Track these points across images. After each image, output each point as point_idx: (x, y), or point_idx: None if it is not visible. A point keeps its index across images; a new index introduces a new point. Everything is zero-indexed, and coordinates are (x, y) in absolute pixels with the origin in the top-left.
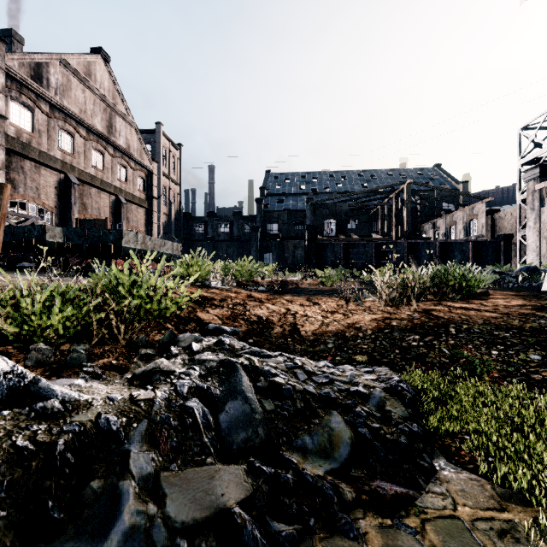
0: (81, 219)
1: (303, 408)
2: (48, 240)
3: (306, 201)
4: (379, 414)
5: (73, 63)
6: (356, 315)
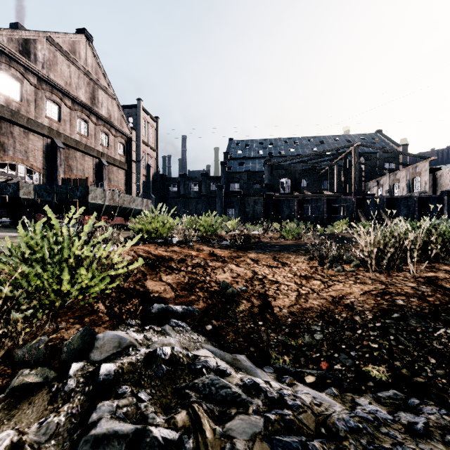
0: (66, 178)
1: None
2: (22, 197)
3: (264, 162)
4: None
5: (59, 41)
6: (339, 284)
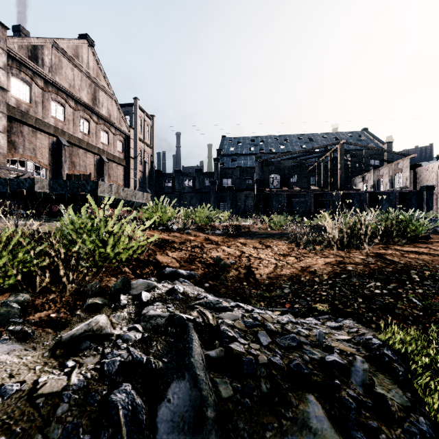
0: (70, 174)
1: (270, 392)
2: (37, 191)
3: (255, 159)
4: (369, 401)
5: (64, 47)
6: (309, 259)
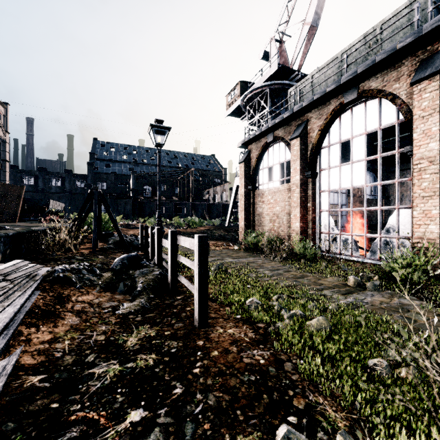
0: None
1: None
2: None
3: (132, 173)
4: None
5: None
6: None
